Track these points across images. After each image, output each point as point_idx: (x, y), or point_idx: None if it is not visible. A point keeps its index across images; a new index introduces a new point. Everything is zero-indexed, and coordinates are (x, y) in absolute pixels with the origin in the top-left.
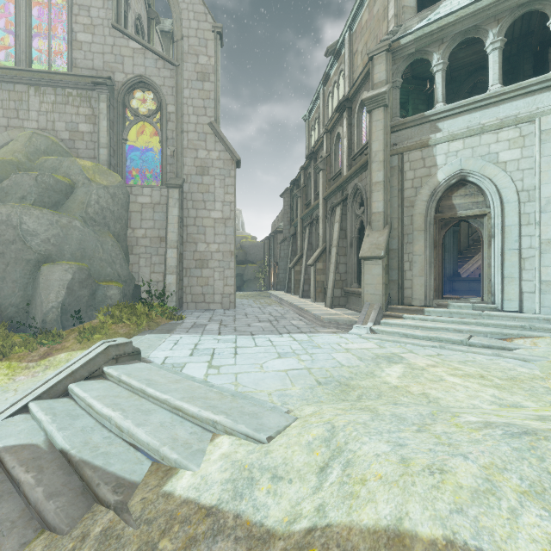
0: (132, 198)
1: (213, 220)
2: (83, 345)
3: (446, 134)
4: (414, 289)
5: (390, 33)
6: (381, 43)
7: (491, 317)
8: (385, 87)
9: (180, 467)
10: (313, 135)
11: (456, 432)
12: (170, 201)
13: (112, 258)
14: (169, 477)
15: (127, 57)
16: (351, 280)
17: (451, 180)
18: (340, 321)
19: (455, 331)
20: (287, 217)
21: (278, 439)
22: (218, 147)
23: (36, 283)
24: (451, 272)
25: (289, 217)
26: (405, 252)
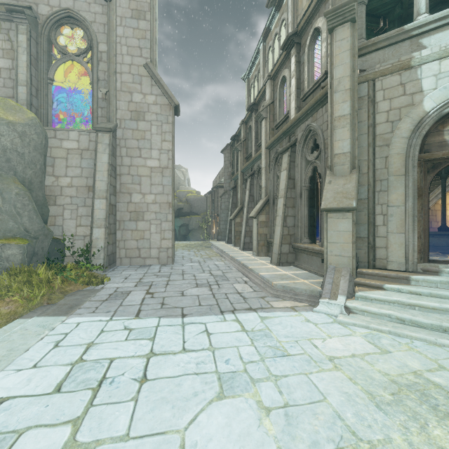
0: (56, 143)
1: (149, 169)
2: None
3: (436, 50)
4: (390, 249)
5: None
6: None
7: None
8: None
9: None
10: (252, 93)
11: None
12: (99, 146)
13: (16, 210)
14: None
15: None
16: (301, 234)
17: (444, 108)
18: (298, 290)
19: None
20: (228, 171)
21: None
22: (154, 91)
23: None
24: None
25: (230, 171)
26: (378, 203)
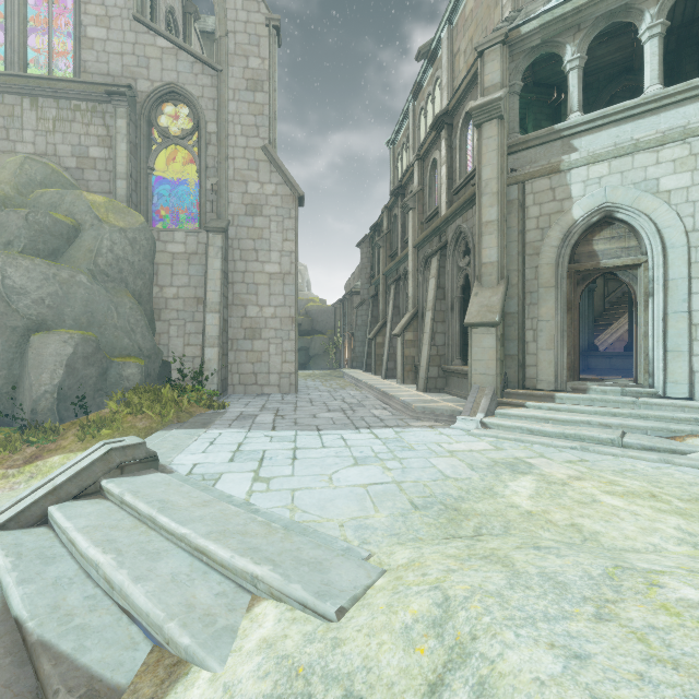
0: (159, 246)
1: (267, 276)
2: (86, 444)
3: (584, 155)
4: (540, 367)
5: (506, 20)
6: (495, 32)
7: (649, 406)
8: (500, 92)
9: (193, 662)
10: (400, 166)
11: (674, 625)
12: (211, 249)
13: (130, 326)
14: (173, 681)
15: (154, 59)
16: (452, 355)
17: (592, 217)
18: (439, 411)
19: (600, 426)
20: (366, 273)
21: (354, 614)
22: (274, 179)
23: (25, 359)
24: (586, 344)
25: (368, 273)
26: (528, 317)
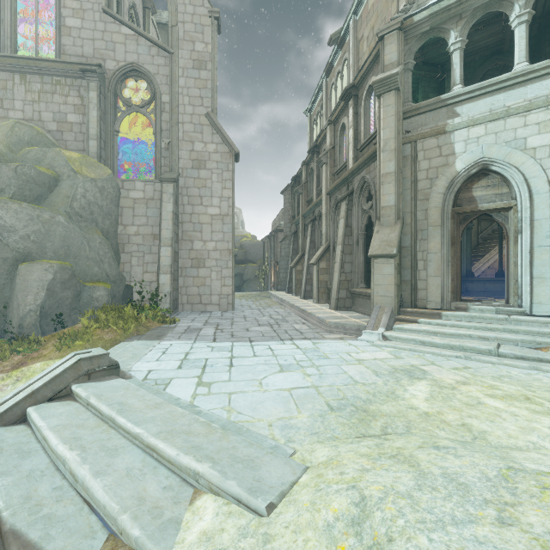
0: (123, 193)
1: (210, 217)
2: (63, 353)
3: (465, 119)
4: (429, 291)
5: (401, 11)
6: (392, 21)
7: (519, 322)
8: (396, 68)
9: None
10: (315, 130)
11: None
12: (164, 196)
13: (100, 257)
14: None
15: (119, 43)
16: (358, 280)
17: (471, 169)
18: (347, 326)
19: (479, 339)
20: (288, 215)
21: (282, 510)
22: (215, 139)
23: (14, 284)
24: (464, 272)
25: (290, 215)
26: (419, 250)
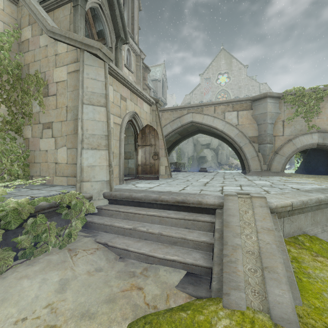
0: None
1: None
2: None
3: None
4: None
5: None
6: None
7: None
8: None
9: None
10: None
11: None
12: None
13: None
14: None
15: None
16: None
17: None
18: None
19: None
20: None
21: None
22: None
23: None
24: None
25: None
26: None
